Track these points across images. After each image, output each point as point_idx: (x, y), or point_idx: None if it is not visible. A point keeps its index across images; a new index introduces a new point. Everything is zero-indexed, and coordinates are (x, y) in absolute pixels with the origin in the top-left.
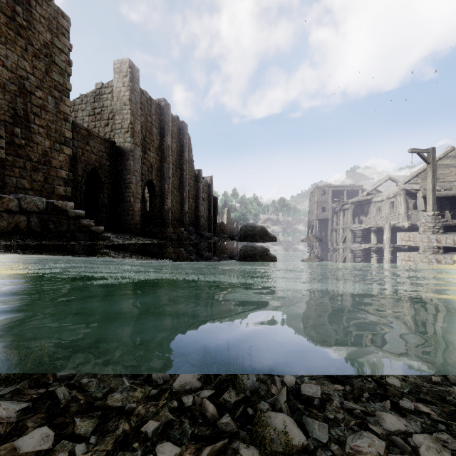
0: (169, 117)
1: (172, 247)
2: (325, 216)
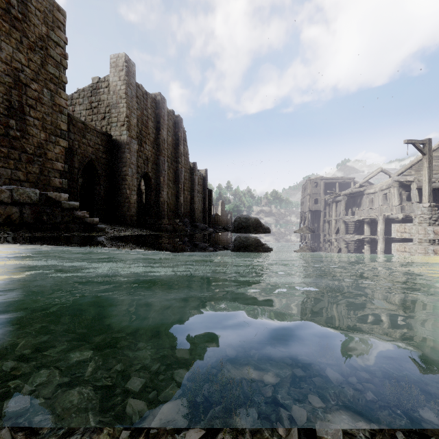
0: (164, 111)
1: (167, 238)
2: (318, 208)
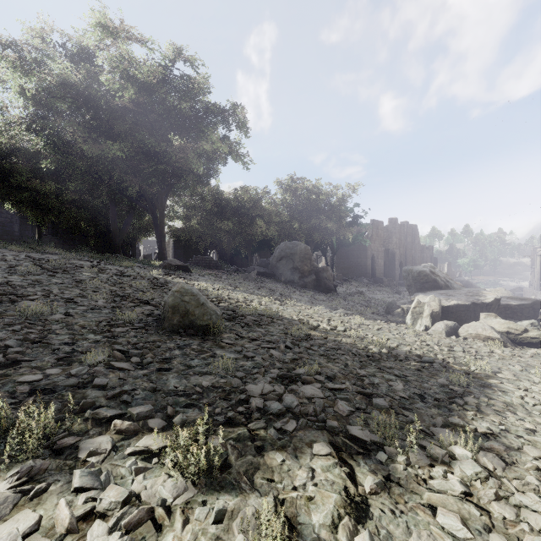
0: (408, 228)
1: None
2: None
